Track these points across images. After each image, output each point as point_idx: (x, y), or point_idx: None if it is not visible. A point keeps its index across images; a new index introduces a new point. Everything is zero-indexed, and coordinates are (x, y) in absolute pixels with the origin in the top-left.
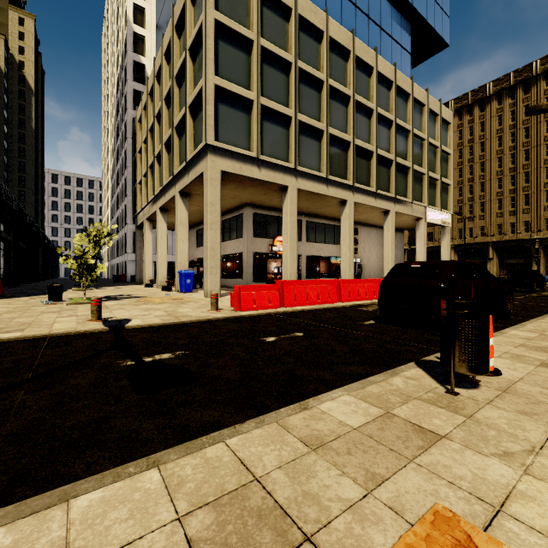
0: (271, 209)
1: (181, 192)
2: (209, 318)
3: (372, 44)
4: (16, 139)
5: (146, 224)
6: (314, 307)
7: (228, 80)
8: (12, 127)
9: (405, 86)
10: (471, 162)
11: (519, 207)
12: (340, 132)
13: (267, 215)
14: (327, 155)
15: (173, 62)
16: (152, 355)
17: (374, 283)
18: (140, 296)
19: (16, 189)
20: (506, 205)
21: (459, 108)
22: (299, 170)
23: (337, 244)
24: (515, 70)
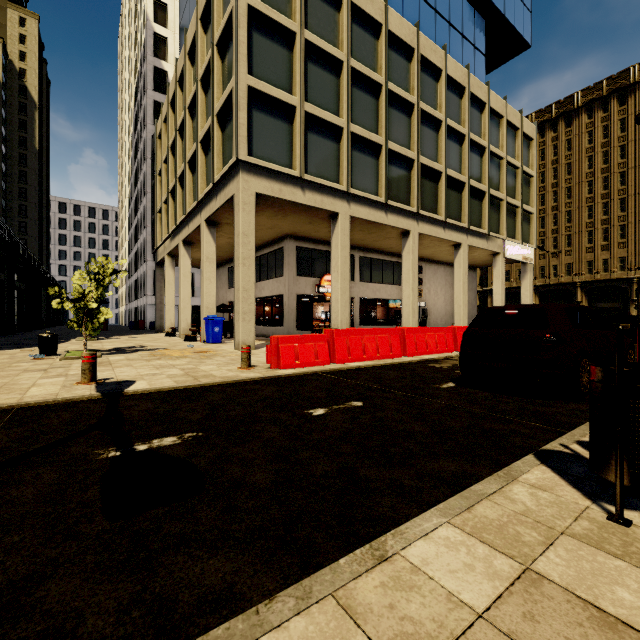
0: (318, 242)
1: (208, 220)
2: (237, 379)
3: (439, 43)
4: (16, 161)
5: (168, 261)
6: (373, 364)
7: (264, 82)
8: (11, 146)
9: (479, 94)
10: (555, 187)
11: (613, 241)
12: (402, 147)
13: (313, 249)
14: (386, 175)
15: (198, 61)
16: (149, 440)
17: (446, 333)
18: (157, 348)
19: (16, 220)
20: (597, 238)
21: (541, 123)
22: (352, 194)
23: (397, 284)
24: (608, 77)
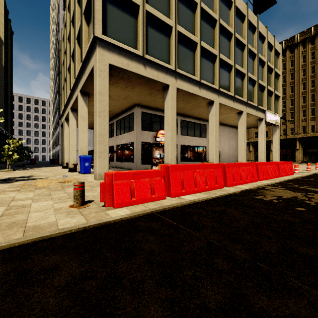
0: (155, 109)
1: (82, 91)
2: (43, 234)
3: None
4: None
5: (65, 123)
6: (206, 197)
7: None
8: None
9: (253, 21)
10: (284, 86)
11: (317, 115)
12: (209, 46)
13: (152, 114)
14: (200, 63)
15: None
16: None
17: (252, 167)
18: (38, 178)
19: None
20: (308, 113)
21: None
22: (178, 73)
23: (202, 137)
24: (314, 25)
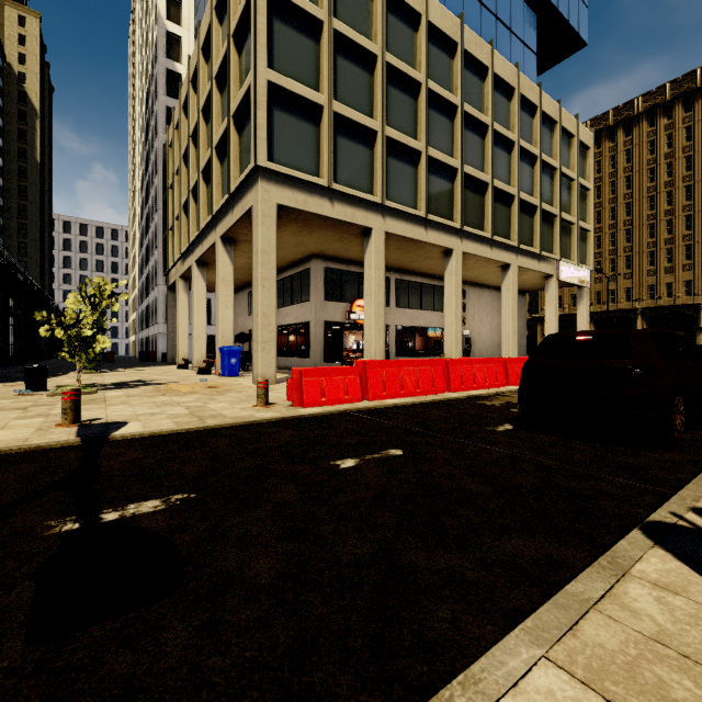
0: (349, 262)
1: (224, 237)
2: (251, 419)
3: (485, 40)
4: (15, 175)
5: (180, 284)
6: (413, 401)
7: (287, 77)
8: (9, 158)
9: (531, 96)
10: (613, 203)
11: (678, 262)
12: (443, 154)
13: (343, 270)
14: (426, 186)
15: (212, 57)
16: (124, 505)
17: (496, 364)
18: (164, 382)
19: (15, 240)
20: (660, 259)
21: (597, 131)
22: (387, 206)
23: (438, 310)
24: (672, 80)
